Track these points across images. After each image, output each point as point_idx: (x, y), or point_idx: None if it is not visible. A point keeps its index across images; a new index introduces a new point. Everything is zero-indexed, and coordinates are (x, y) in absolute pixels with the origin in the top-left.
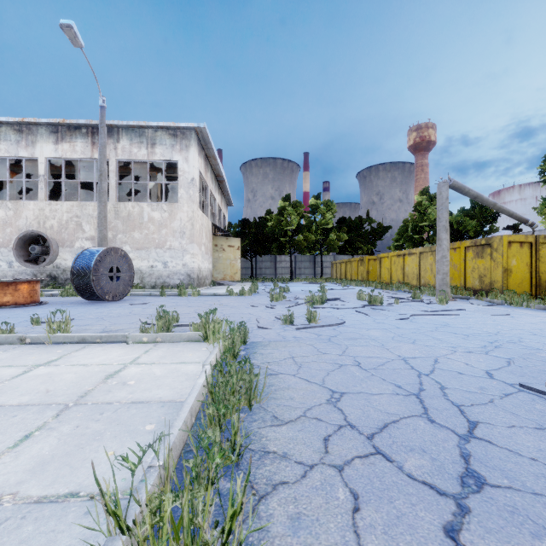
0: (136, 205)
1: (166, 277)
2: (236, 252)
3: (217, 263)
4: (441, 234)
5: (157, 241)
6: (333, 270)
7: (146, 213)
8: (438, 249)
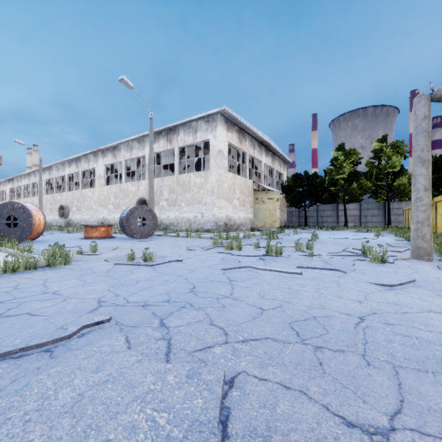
0: (187, 175)
1: (203, 224)
2: (275, 204)
3: (257, 213)
4: (415, 168)
5: (198, 198)
6: (403, 218)
7: (192, 180)
8: (412, 189)
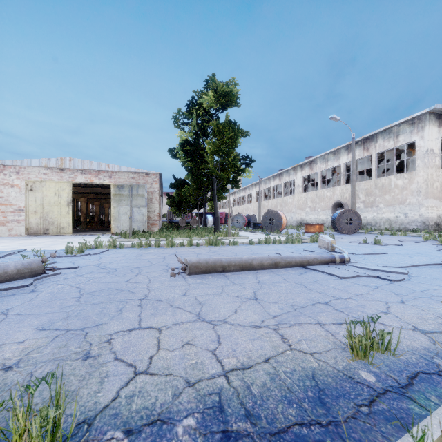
0: (386, 178)
1: (406, 224)
2: None
3: None
4: None
5: (400, 199)
6: None
7: (392, 182)
8: None
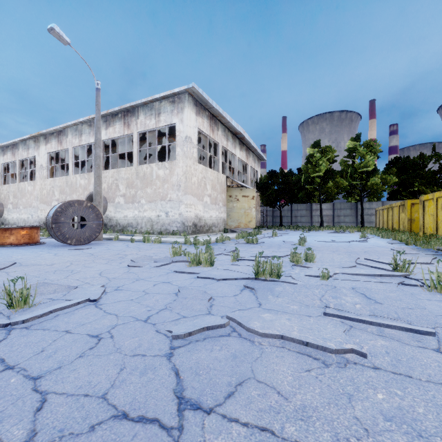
0: (148, 166)
1: (168, 225)
2: (251, 202)
3: (231, 212)
4: None
5: (161, 194)
6: (376, 218)
7: (154, 172)
8: None
